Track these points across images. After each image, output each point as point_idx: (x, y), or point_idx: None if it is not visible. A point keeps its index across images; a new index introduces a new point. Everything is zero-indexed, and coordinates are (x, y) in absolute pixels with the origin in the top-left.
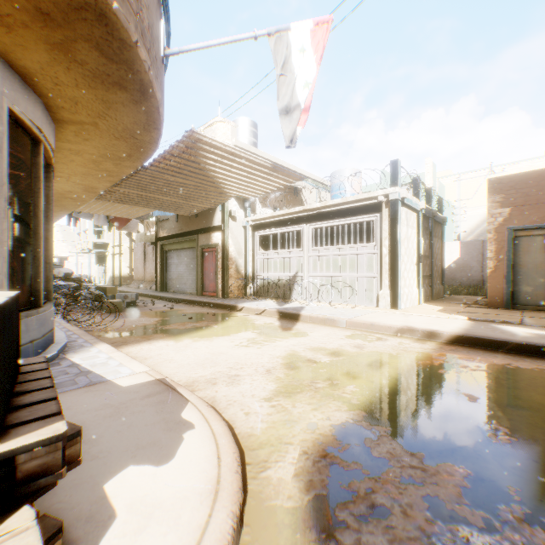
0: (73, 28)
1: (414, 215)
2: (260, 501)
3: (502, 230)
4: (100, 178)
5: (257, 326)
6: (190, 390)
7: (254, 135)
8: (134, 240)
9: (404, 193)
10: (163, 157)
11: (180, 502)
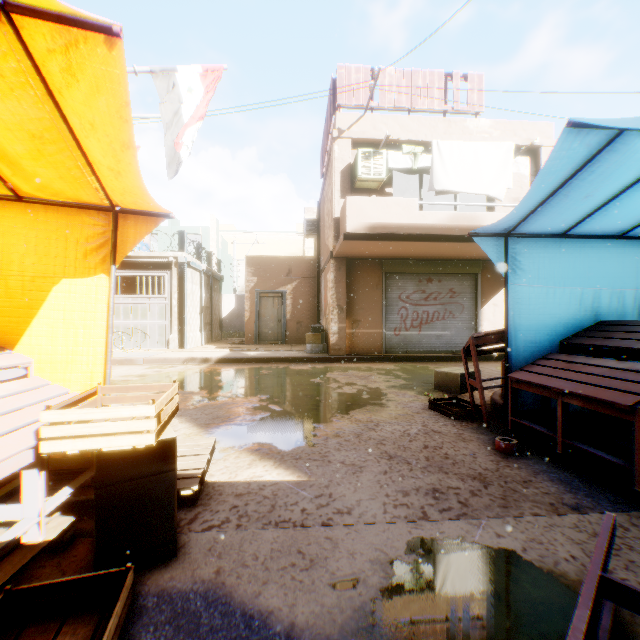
0: None
1: (198, 274)
2: None
3: (254, 292)
4: None
5: None
6: None
7: None
8: None
9: (190, 259)
10: None
11: None
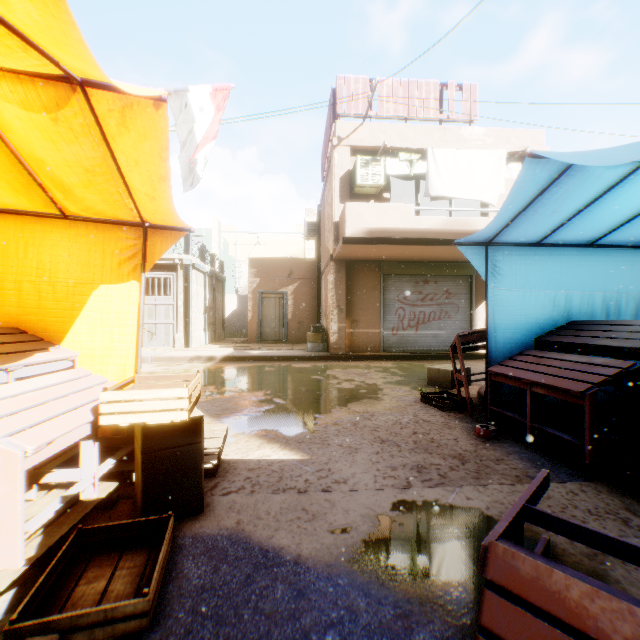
0: None
1: (202, 276)
2: None
3: (257, 292)
4: None
5: None
6: None
7: None
8: None
9: (195, 261)
10: None
11: None
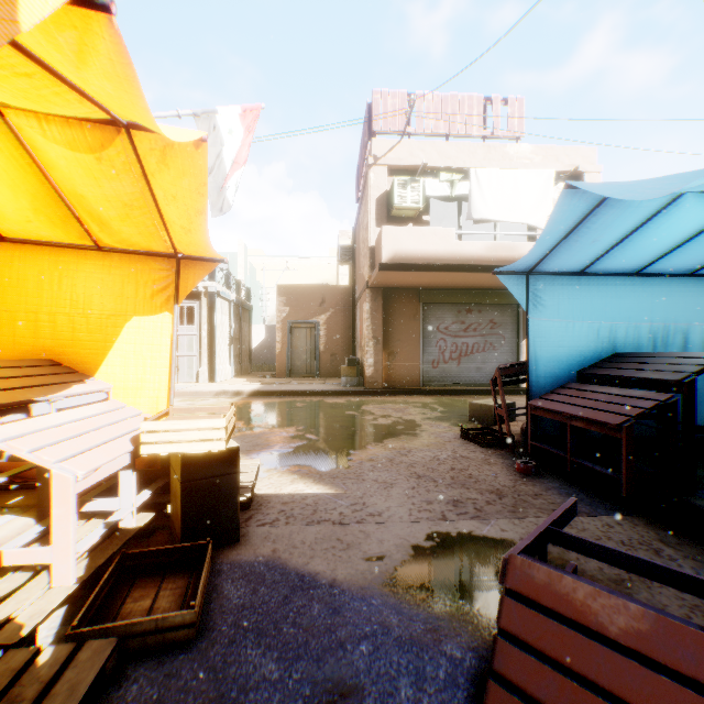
0: None
1: (227, 304)
2: None
3: (286, 322)
4: None
5: None
6: None
7: None
8: None
9: (220, 288)
10: None
11: None
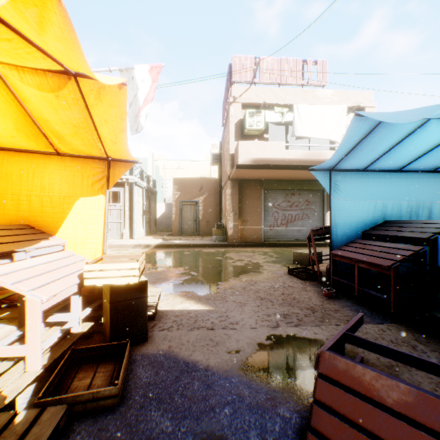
0: None
1: (141, 190)
2: None
3: (178, 201)
4: None
5: None
6: None
7: None
8: None
9: (137, 180)
10: None
11: None
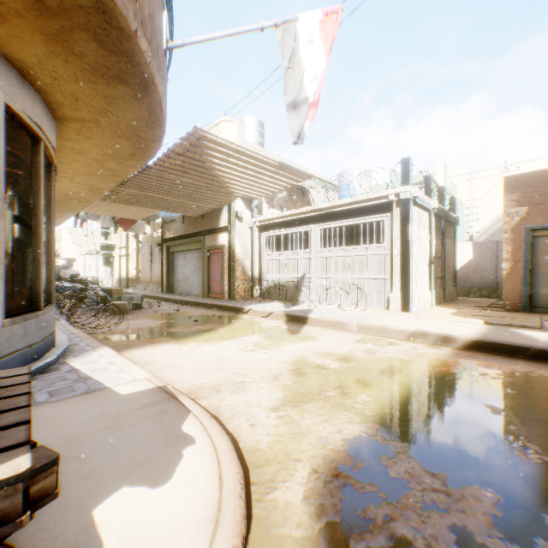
0: (69, 17)
1: (426, 215)
2: (265, 528)
3: (519, 230)
4: (105, 178)
5: (264, 329)
6: (193, 398)
7: (260, 135)
8: (141, 242)
9: (416, 192)
10: (168, 155)
11: (176, 534)
